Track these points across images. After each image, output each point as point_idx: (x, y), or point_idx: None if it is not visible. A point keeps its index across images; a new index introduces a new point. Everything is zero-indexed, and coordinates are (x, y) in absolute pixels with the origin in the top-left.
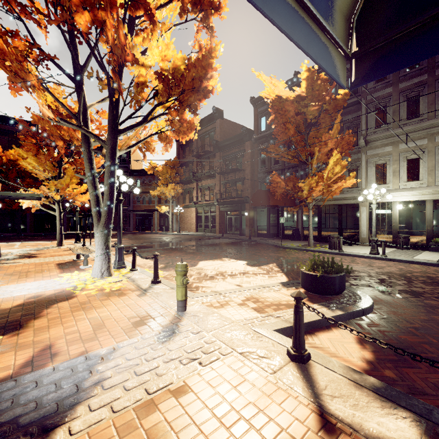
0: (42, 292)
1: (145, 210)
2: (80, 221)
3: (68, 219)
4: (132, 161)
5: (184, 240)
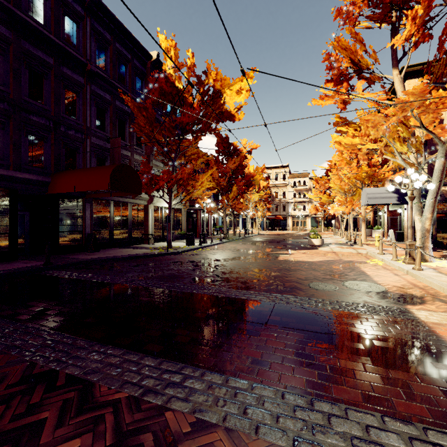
0: None
1: None
2: None
3: None
4: None
5: None
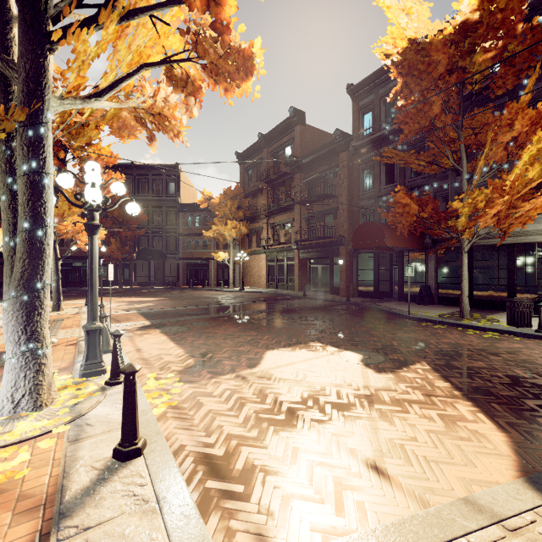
0: None
1: (198, 259)
2: (115, 273)
3: None
4: (181, 193)
5: (248, 301)
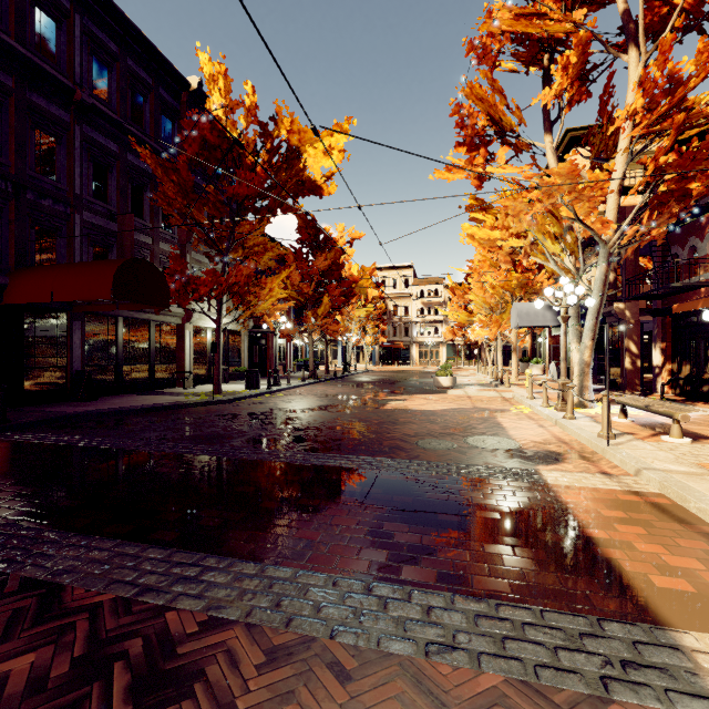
0: None
1: None
2: None
3: None
4: None
5: None
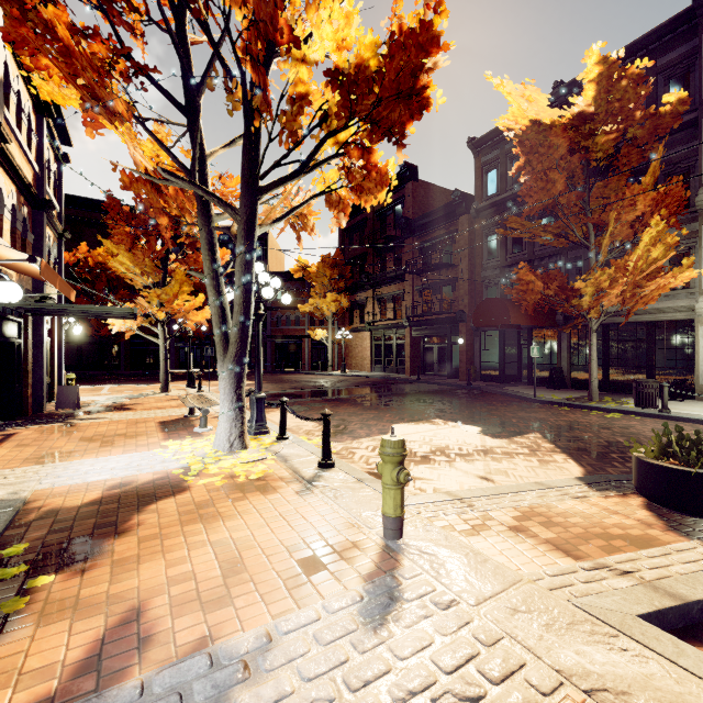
0: (133, 476)
1: (289, 337)
2: (194, 354)
3: (177, 351)
4: (269, 259)
5: (355, 385)
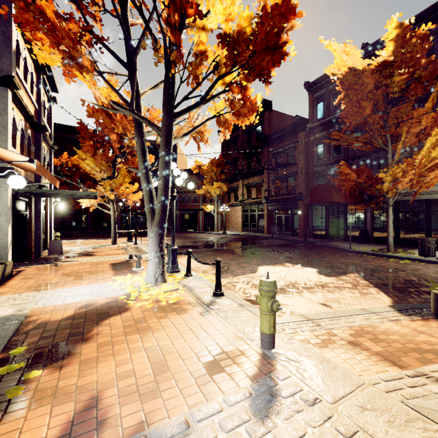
0: (94, 300)
1: (190, 210)
2: (132, 221)
3: (121, 219)
4: (178, 161)
5: (232, 240)
